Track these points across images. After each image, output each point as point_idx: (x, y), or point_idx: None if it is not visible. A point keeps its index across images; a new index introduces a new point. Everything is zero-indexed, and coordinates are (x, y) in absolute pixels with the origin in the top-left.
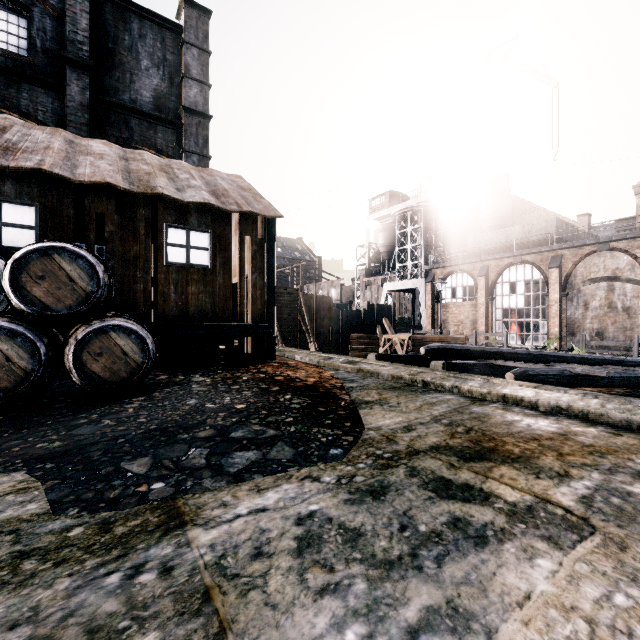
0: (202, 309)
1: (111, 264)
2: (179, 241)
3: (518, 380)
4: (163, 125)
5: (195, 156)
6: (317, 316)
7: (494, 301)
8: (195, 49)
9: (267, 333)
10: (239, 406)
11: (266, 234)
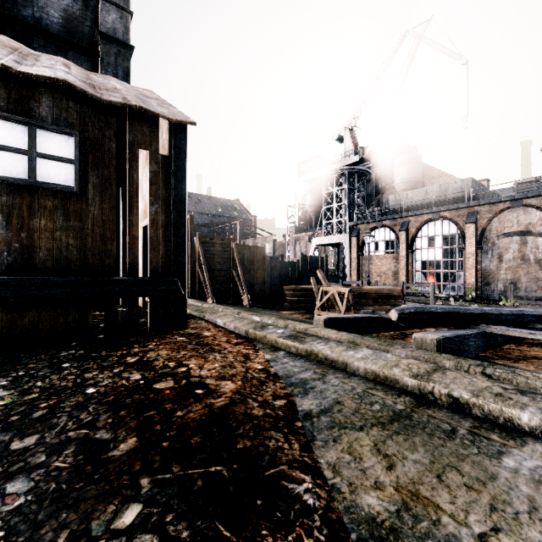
0: (61, 255)
1: None
2: (15, 143)
3: None
4: (75, 51)
5: None
6: (251, 267)
7: (414, 254)
8: None
9: (173, 291)
10: None
11: (172, 149)
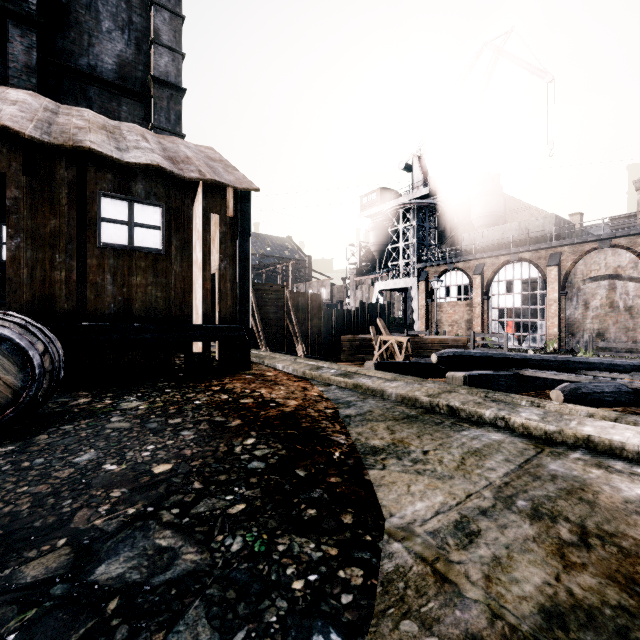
0: (151, 306)
1: (15, 243)
2: (119, 216)
3: (569, 400)
4: (128, 97)
5: (166, 134)
6: (305, 316)
7: (490, 300)
8: (166, 12)
9: (239, 337)
10: (159, 468)
11: (238, 212)
